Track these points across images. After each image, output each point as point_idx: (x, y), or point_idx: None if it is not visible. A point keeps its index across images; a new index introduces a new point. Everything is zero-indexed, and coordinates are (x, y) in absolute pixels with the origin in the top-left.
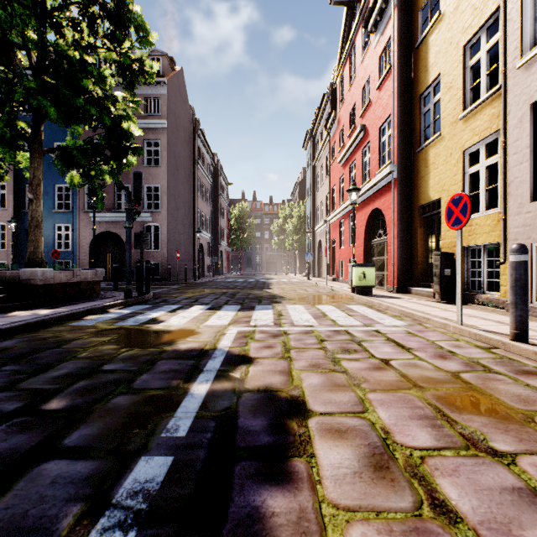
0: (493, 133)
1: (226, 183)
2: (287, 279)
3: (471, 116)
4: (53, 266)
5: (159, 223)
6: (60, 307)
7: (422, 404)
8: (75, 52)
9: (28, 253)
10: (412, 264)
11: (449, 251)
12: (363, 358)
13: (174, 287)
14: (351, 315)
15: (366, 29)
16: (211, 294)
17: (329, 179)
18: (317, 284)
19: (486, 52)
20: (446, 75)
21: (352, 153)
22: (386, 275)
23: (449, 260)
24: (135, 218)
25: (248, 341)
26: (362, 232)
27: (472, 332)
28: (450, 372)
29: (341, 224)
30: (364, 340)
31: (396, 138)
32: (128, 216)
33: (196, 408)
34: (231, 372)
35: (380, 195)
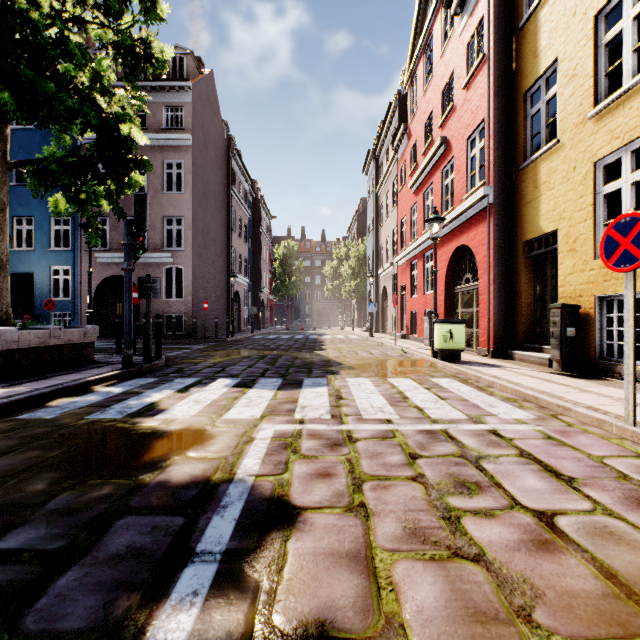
0: None
1: (269, 216)
2: (343, 336)
3: (607, 112)
4: (23, 323)
5: (182, 265)
6: (22, 384)
7: None
8: (53, 27)
9: None
10: (513, 319)
11: (571, 302)
12: (501, 509)
13: (200, 347)
14: (442, 397)
15: (447, 13)
16: (244, 359)
17: (397, 210)
18: (383, 342)
19: (632, 19)
20: (567, 59)
21: (428, 175)
22: (476, 333)
23: (573, 315)
24: (138, 257)
25: (290, 460)
26: (443, 276)
27: None
28: None
29: (412, 266)
30: (483, 455)
31: (492, 151)
32: (128, 253)
33: None
34: (249, 558)
35: (468, 227)
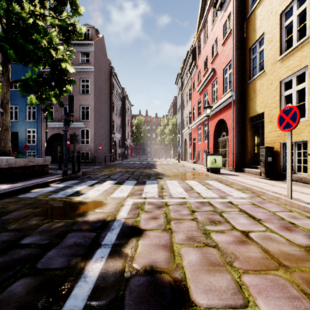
0: (302, 68)
1: (130, 105)
2: (166, 162)
3: (286, 58)
4: (17, 155)
5: (89, 128)
6: (18, 183)
7: (297, 293)
8: (31, 18)
9: (0, 147)
10: (244, 154)
11: (270, 145)
12: (227, 230)
13: (97, 167)
14: (209, 188)
15: (214, 9)
16: (118, 172)
17: (191, 102)
18: (184, 165)
19: (296, 16)
20: (268, 33)
21: (206, 86)
22: (227, 160)
23: (271, 151)
24: (70, 124)
25: (140, 212)
26: (212, 133)
27: (301, 205)
28: (303, 247)
29: (198, 129)
30: (223, 211)
31: (234, 75)
32: (65, 123)
33: (85, 299)
34: (123, 246)
35: (224, 110)
